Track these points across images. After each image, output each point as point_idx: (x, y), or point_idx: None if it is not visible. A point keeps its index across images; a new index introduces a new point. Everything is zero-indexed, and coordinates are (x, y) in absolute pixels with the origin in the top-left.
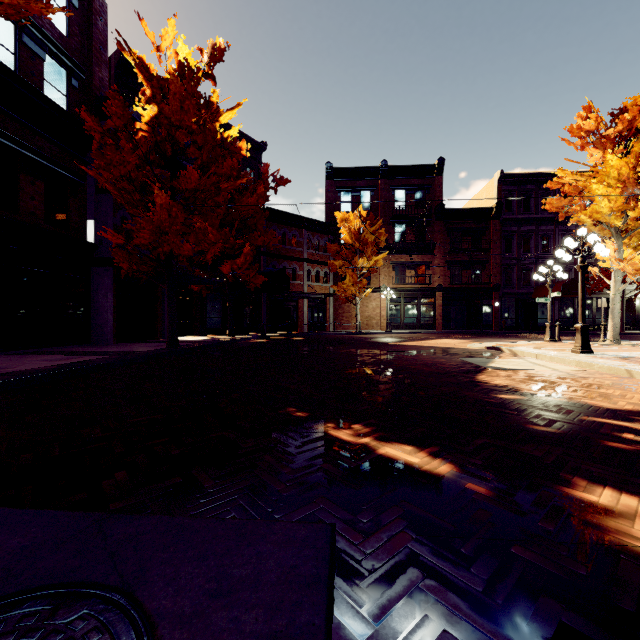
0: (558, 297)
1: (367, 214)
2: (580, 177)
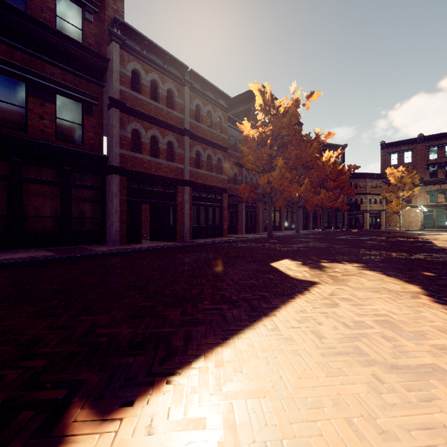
0: None
1: (408, 164)
2: None
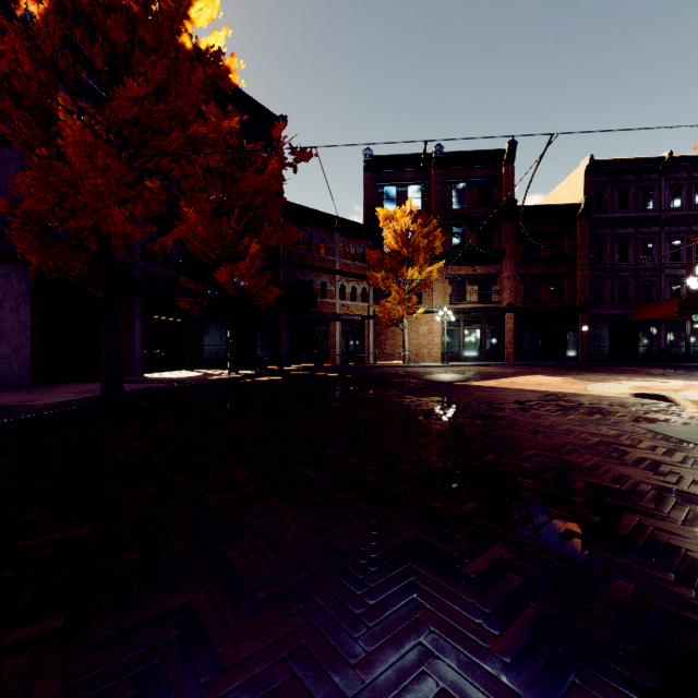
0: (666, 319)
1: (416, 214)
2: None
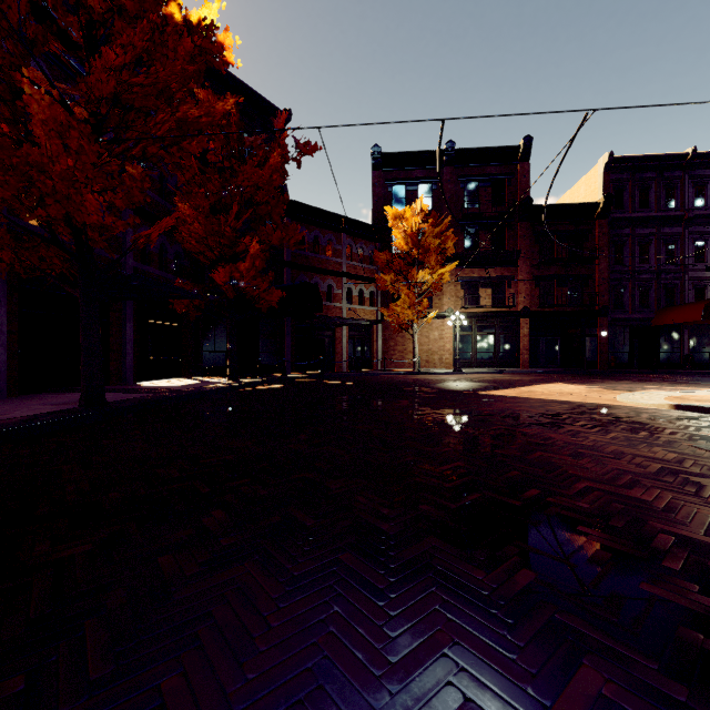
0: (690, 324)
1: (427, 214)
2: None
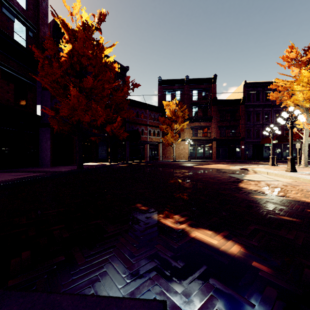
0: (273, 143)
1: (178, 102)
2: (287, 82)
